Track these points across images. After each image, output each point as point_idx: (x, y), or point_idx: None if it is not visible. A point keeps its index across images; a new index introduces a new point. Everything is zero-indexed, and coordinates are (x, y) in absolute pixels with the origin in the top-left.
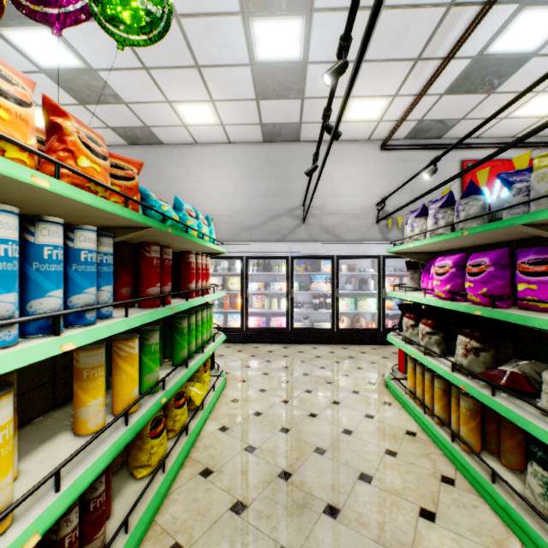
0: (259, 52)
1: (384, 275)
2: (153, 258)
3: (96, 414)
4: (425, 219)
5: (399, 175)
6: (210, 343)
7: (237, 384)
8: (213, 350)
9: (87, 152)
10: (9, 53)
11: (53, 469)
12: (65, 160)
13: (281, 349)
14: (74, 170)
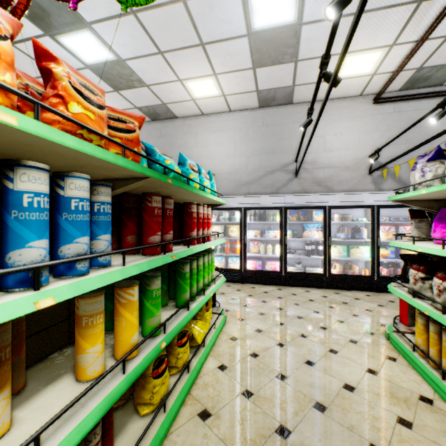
0: (256, 21)
1: (378, 224)
2: (154, 207)
3: (94, 361)
4: (439, 163)
5: (393, 126)
6: (211, 285)
7: (236, 322)
8: (214, 292)
9: (79, 98)
10: (65, 56)
11: (31, 435)
12: (56, 106)
13: (275, 291)
14: (59, 113)
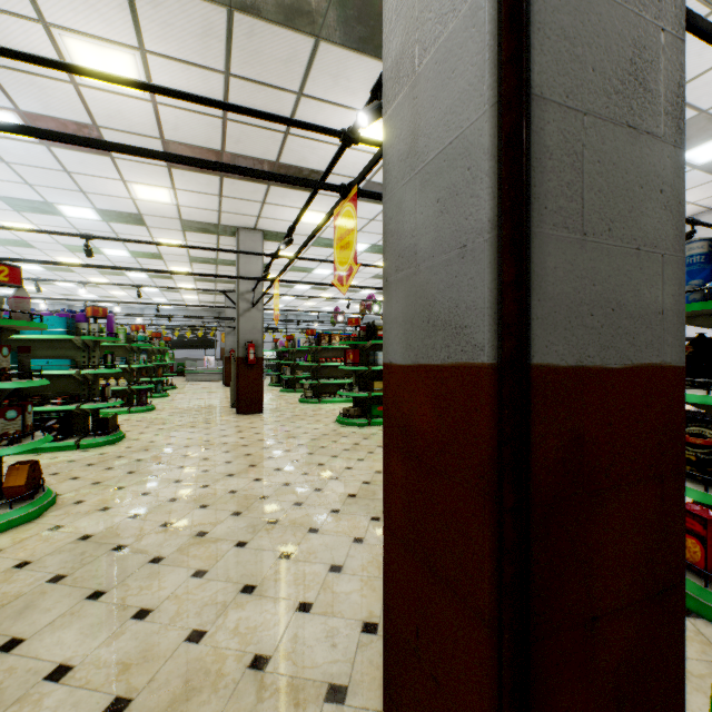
0: (698, 161)
1: None
2: None
3: None
4: None
5: None
6: None
7: None
8: None
9: None
10: None
11: None
12: None
13: None
14: None
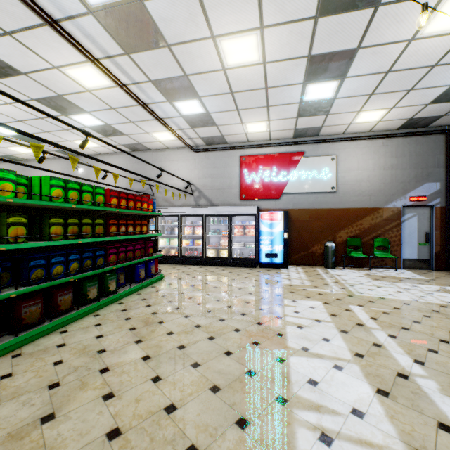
0: (85, 124)
1: (181, 225)
2: None
3: None
4: None
5: (205, 166)
6: None
7: None
8: None
9: None
10: None
11: None
12: None
13: None
14: None
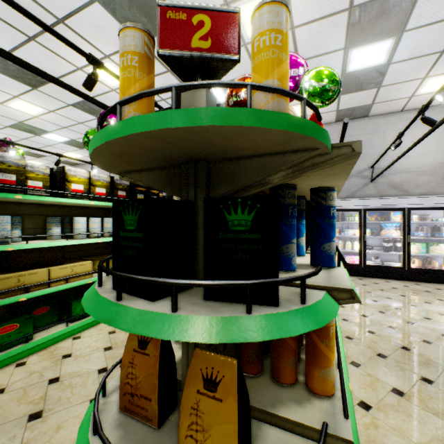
0: (350, 67)
1: None
2: None
3: None
4: None
5: None
6: None
7: None
8: None
9: None
10: None
11: None
12: None
13: (357, 280)
14: None
